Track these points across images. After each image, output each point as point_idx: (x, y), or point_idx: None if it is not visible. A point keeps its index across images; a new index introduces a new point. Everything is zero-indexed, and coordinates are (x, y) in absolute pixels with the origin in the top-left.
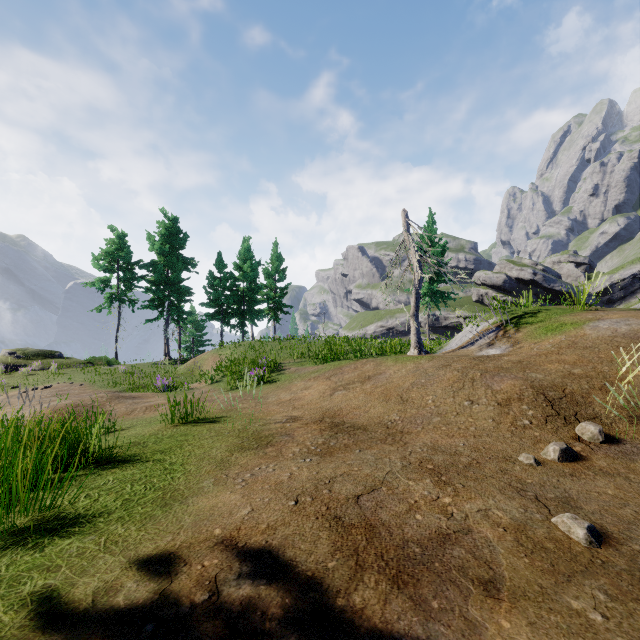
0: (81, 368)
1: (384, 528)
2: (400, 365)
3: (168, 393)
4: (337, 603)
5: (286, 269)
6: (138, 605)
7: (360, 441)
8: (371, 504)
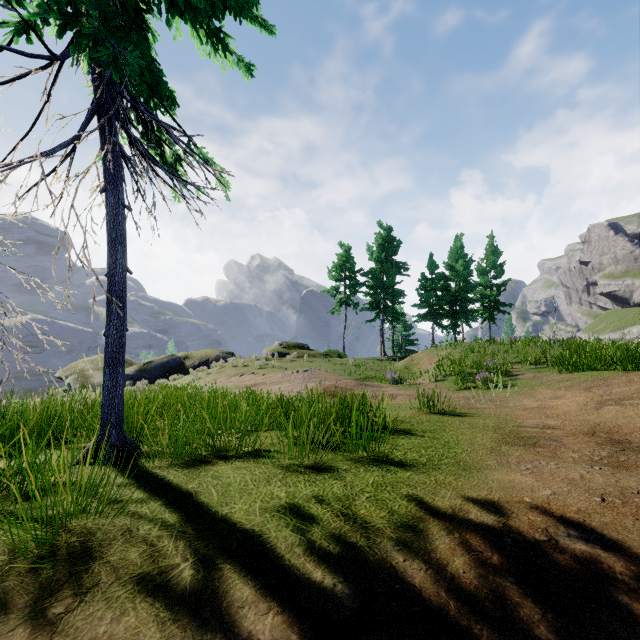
0: (322, 358)
1: None
2: None
3: (397, 386)
4: None
5: (504, 263)
6: (489, 525)
7: None
8: None
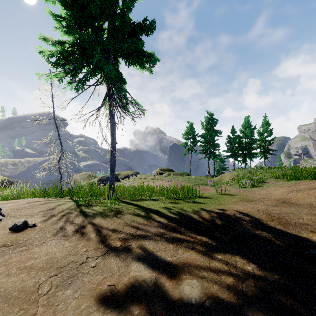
0: (179, 175)
1: (285, 219)
2: None
3: (212, 186)
4: (262, 222)
5: (272, 129)
6: (219, 212)
7: (292, 206)
8: (284, 215)
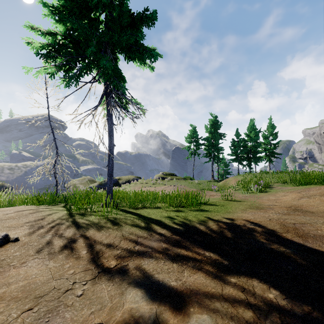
0: (182, 180)
1: (301, 230)
2: None
3: (216, 192)
4: (277, 233)
5: (277, 132)
6: (227, 222)
7: (306, 214)
8: (299, 225)
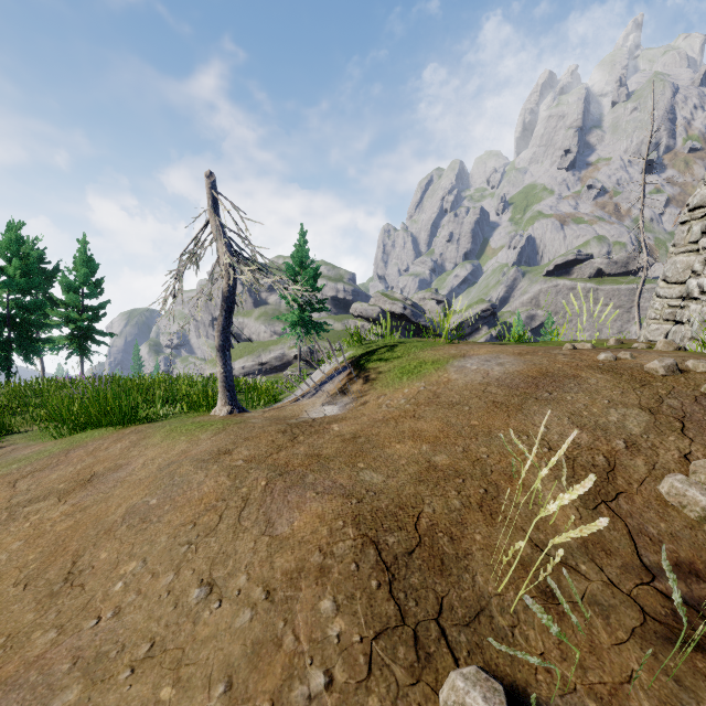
0: None
1: None
2: (166, 445)
3: None
4: None
5: (103, 281)
6: None
7: None
8: None
